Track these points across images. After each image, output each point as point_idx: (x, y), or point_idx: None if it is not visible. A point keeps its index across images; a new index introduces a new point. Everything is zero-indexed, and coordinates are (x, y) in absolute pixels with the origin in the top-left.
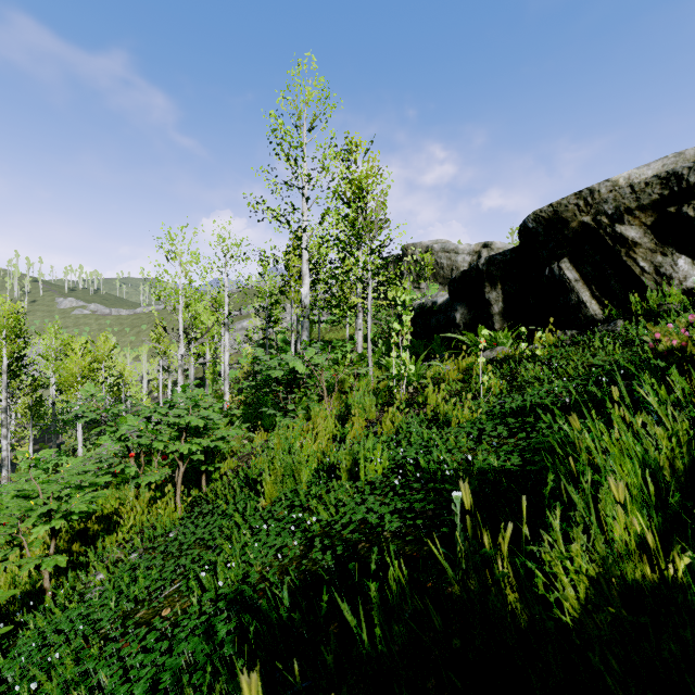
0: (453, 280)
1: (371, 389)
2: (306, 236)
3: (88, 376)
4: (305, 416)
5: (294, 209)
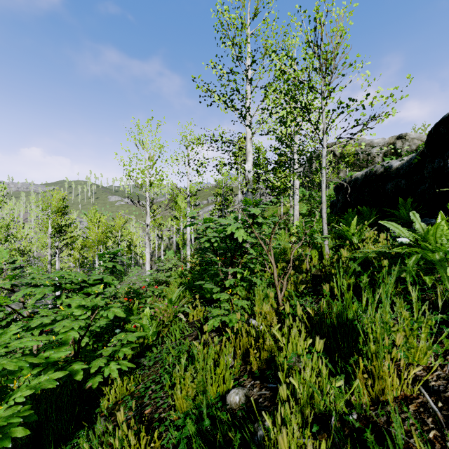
0: (447, 119)
1: (328, 262)
2: (250, 116)
3: (102, 240)
4: (247, 295)
5: (239, 92)
